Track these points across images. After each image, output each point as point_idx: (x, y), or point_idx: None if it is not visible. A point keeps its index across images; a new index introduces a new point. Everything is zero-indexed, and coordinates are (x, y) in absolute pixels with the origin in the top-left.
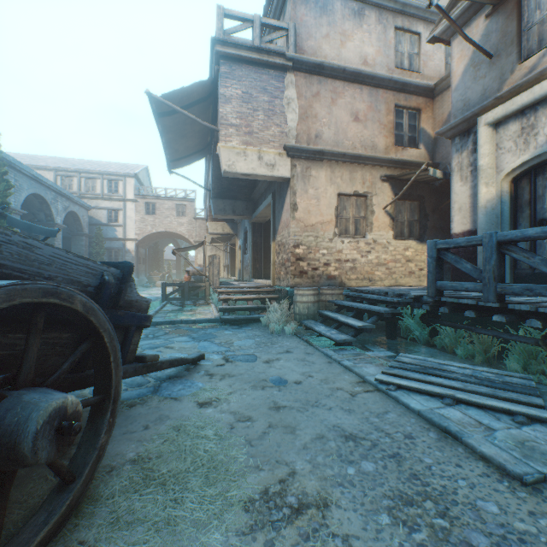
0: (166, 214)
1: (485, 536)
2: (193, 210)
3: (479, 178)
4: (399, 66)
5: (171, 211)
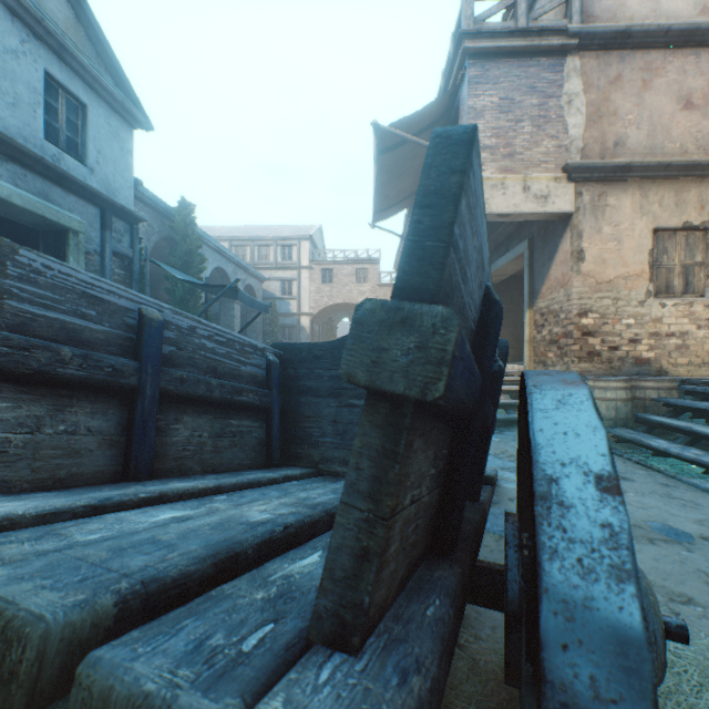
0: (344, 281)
1: None
2: (376, 275)
3: None
4: None
5: (350, 278)
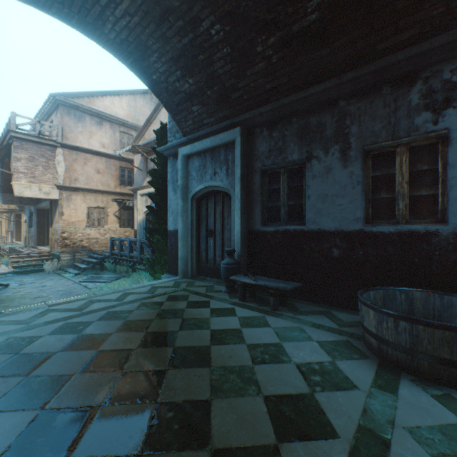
0: None
1: (75, 294)
2: None
3: (138, 212)
4: (123, 148)
5: None
